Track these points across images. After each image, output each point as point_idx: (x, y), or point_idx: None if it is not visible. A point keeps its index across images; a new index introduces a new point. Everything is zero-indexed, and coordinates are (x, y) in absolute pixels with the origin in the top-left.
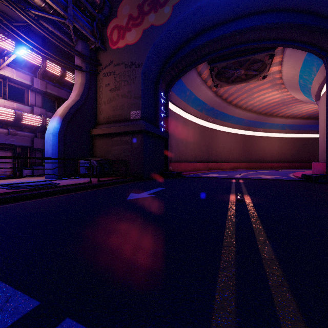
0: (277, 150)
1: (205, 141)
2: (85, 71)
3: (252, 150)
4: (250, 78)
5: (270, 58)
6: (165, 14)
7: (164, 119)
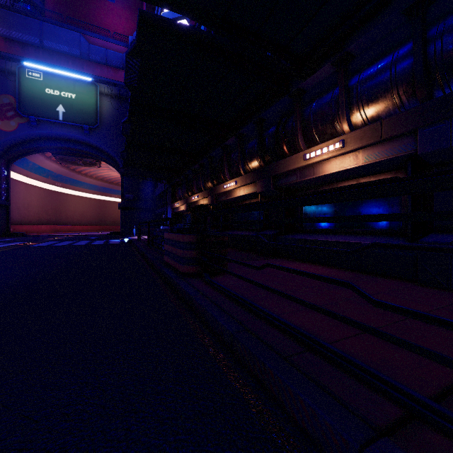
0: None
1: (53, 204)
2: None
3: (107, 214)
4: (89, 164)
5: (97, 161)
6: (11, 126)
7: (5, 189)
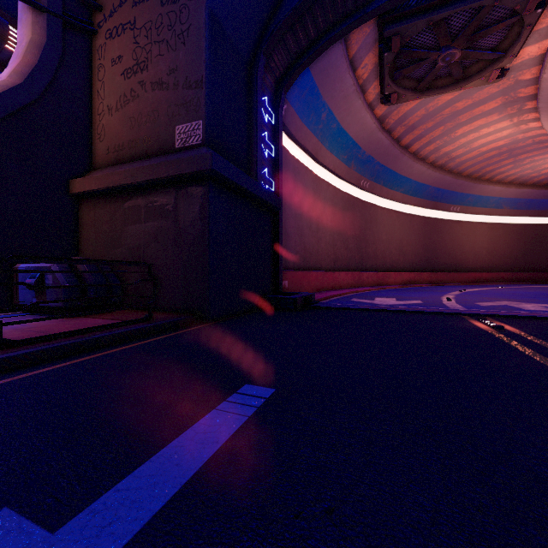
0: (486, 248)
1: (355, 227)
2: (46, 10)
3: (440, 247)
4: (467, 77)
5: (539, 5)
6: None
7: (270, 163)
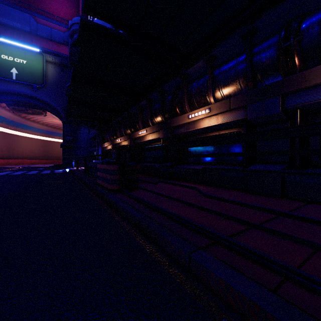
0: None
1: (6, 143)
2: None
3: (51, 151)
4: (37, 113)
5: (43, 111)
6: None
7: None
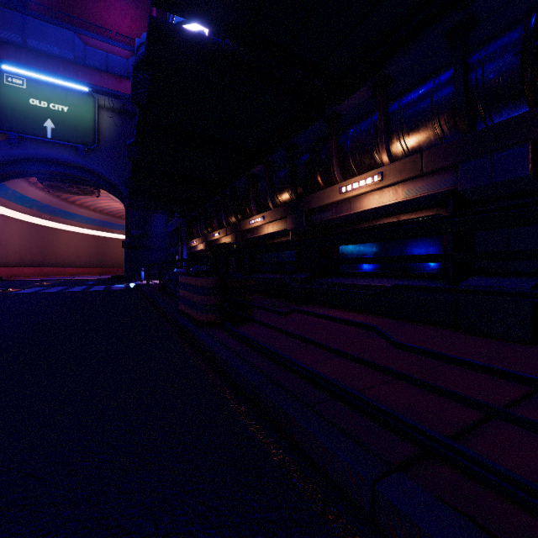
0: None
1: (39, 241)
2: None
3: (108, 253)
4: (85, 193)
5: (95, 189)
6: None
7: None
